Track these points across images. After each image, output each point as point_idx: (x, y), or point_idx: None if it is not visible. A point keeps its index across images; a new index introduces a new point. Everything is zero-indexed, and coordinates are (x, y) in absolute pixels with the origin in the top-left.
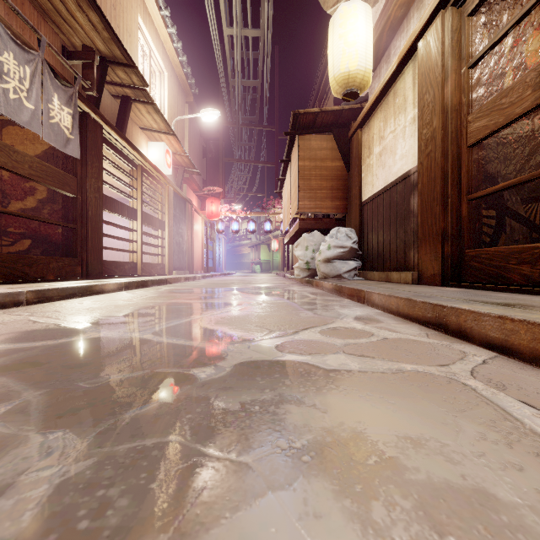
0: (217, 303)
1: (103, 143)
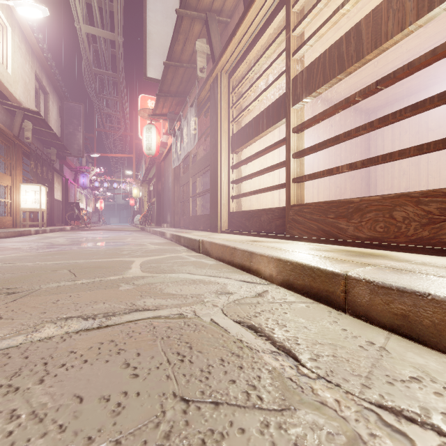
0: (78, 238)
1: (234, 75)
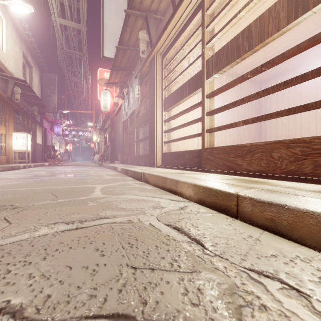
0: (54, 171)
1: (166, 56)
